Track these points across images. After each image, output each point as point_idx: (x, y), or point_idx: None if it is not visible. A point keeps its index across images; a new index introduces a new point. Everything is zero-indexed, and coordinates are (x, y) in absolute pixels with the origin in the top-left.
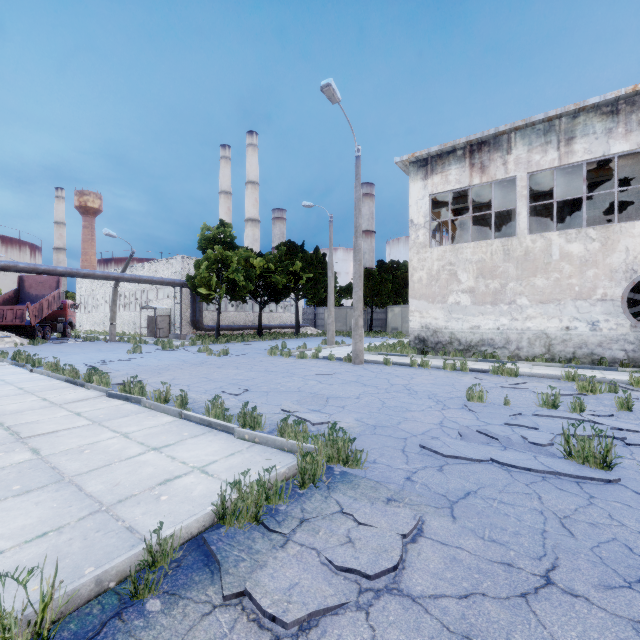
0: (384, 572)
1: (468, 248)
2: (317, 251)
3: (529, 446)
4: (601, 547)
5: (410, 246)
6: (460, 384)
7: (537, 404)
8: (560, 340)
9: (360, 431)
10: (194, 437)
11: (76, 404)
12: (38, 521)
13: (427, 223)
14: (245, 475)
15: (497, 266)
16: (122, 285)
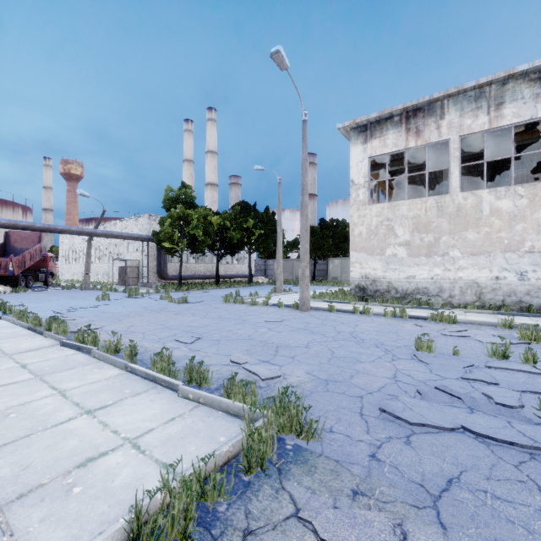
0: None
1: (404, 205)
2: (267, 210)
3: (498, 408)
4: None
5: (351, 204)
6: (403, 331)
7: (485, 354)
8: (490, 289)
9: (312, 387)
10: (135, 395)
11: (27, 354)
12: None
13: (366, 183)
14: (174, 467)
15: (431, 221)
16: (97, 240)
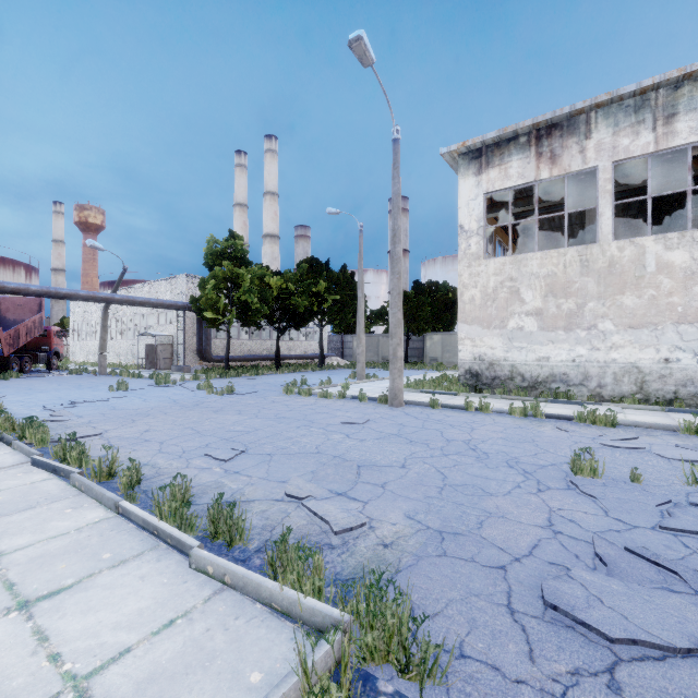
0: None
1: (534, 259)
2: (344, 269)
3: None
4: None
5: (459, 258)
6: (543, 440)
7: (680, 479)
8: (657, 376)
9: (418, 547)
10: (117, 565)
11: None
12: None
13: (481, 229)
14: None
15: (572, 281)
16: (119, 309)
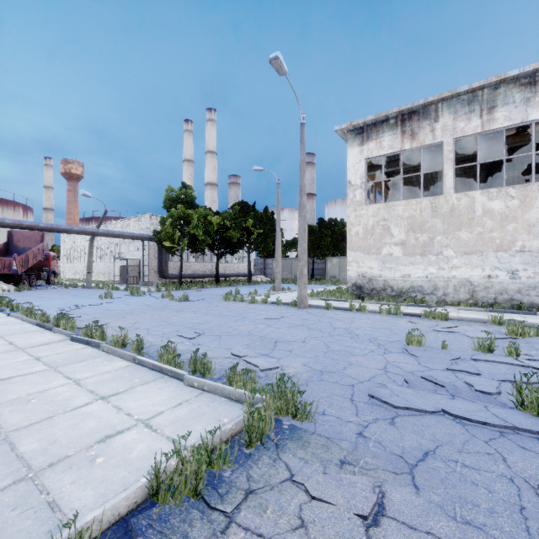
0: None
1: (400, 206)
2: (266, 210)
3: (477, 395)
4: None
5: (348, 204)
6: (397, 328)
7: (472, 348)
8: (483, 287)
9: (307, 377)
10: (144, 384)
11: (39, 348)
12: None
13: (363, 184)
14: (186, 438)
15: (426, 221)
16: (99, 239)
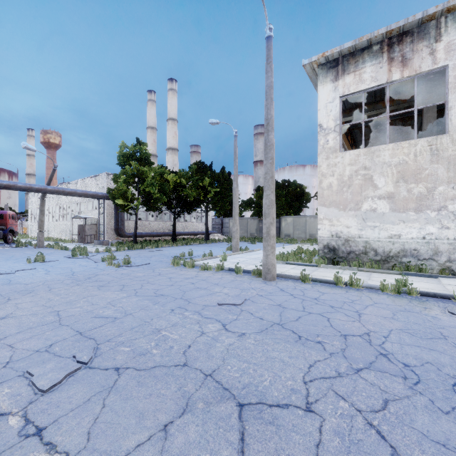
0: None
1: (386, 150)
2: (223, 170)
3: None
4: None
5: (319, 151)
6: (454, 334)
7: None
8: None
9: None
10: None
11: None
12: None
13: (338, 126)
14: None
15: (422, 168)
16: (61, 199)
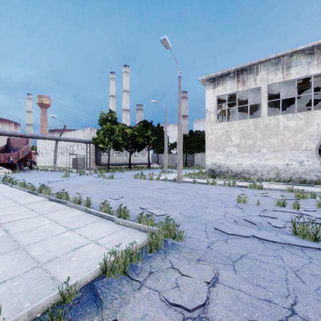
0: (197, 307)
1: (236, 123)
2: (159, 125)
3: (273, 228)
4: (320, 289)
5: (206, 122)
6: (233, 193)
7: (274, 204)
8: (283, 170)
9: (181, 219)
10: (93, 223)
11: (32, 204)
12: (2, 273)
13: (215, 111)
14: (118, 247)
15: (251, 133)
16: (60, 143)
